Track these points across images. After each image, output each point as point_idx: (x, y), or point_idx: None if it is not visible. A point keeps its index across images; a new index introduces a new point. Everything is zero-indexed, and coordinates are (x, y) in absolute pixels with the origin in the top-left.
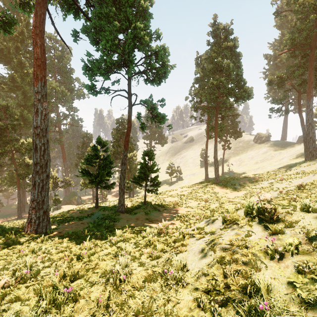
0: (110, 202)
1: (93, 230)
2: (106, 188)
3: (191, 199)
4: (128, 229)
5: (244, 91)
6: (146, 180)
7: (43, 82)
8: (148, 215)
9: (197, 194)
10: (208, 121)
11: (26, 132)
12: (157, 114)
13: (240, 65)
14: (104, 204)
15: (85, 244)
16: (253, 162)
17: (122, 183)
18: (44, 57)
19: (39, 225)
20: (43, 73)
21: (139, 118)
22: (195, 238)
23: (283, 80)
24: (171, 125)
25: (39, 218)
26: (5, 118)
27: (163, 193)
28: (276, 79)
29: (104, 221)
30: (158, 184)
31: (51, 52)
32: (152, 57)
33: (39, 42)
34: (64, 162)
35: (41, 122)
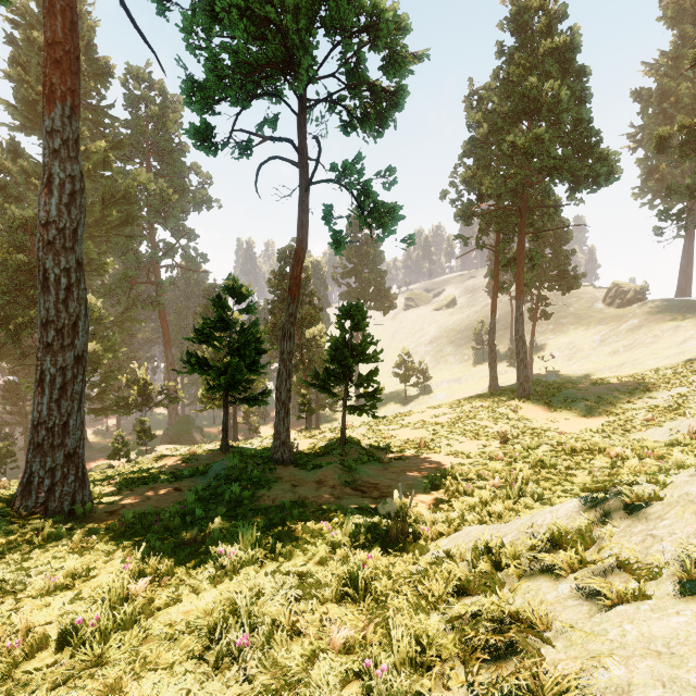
0: (263, 440)
1: (195, 511)
2: (247, 404)
3: (462, 435)
4: (288, 514)
5: (598, 160)
6: (347, 380)
7: (70, 106)
8: (351, 473)
9: (477, 422)
10: (499, 245)
11: (87, 284)
12: (376, 207)
13: (586, 94)
14: (249, 443)
15: (105, 579)
16: (607, 351)
17: (282, 385)
18: (72, 41)
19: (54, 491)
20: (69, 81)
21: (329, 220)
22: (566, 585)
23: (695, 137)
24: (411, 235)
25: (54, 472)
26: (33, 248)
27: (389, 421)
28: (677, 133)
29: (231, 486)
30: (378, 392)
31: (139, 108)
32: (361, 52)
33: (60, 2)
34: (167, 351)
35: (59, 210)
